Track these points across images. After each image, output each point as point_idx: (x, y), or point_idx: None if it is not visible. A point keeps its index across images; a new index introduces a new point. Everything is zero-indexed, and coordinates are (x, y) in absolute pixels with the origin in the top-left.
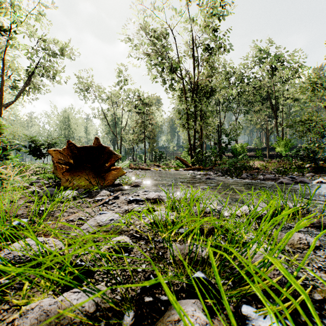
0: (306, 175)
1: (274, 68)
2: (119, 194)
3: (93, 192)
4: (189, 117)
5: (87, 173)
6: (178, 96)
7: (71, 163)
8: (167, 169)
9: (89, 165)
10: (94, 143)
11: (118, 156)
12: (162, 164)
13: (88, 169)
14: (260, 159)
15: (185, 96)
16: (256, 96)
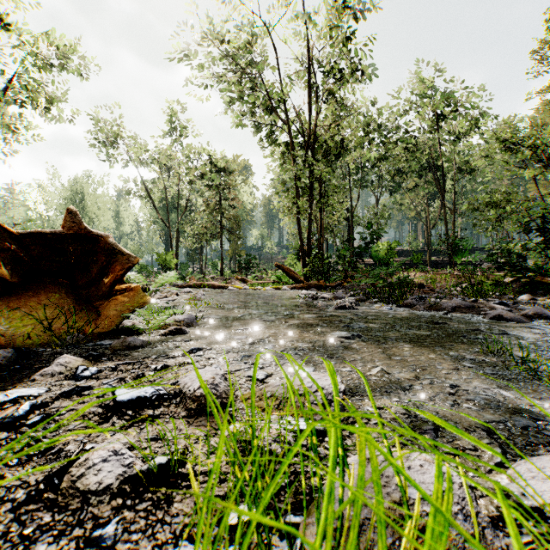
0: (518, 298)
1: (441, 115)
2: (107, 369)
3: (45, 356)
4: (299, 194)
5: (54, 301)
6: (280, 157)
7: (1, 277)
8: (260, 287)
9: (66, 280)
10: (66, 225)
11: (132, 258)
12: (251, 277)
13: (59, 292)
14: (419, 268)
15: (292, 154)
16: (412, 162)
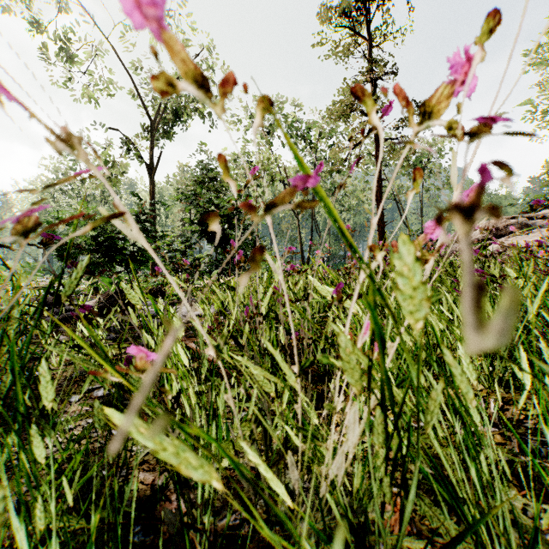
0: None
1: None
2: None
3: None
4: None
5: None
6: None
7: None
8: None
9: None
10: None
11: None
12: None
13: None
14: None
15: None
16: None
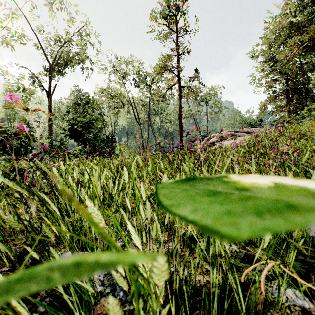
0: None
1: None
2: None
3: None
4: None
5: None
6: None
7: None
8: None
9: None
10: None
11: None
12: None
13: None
14: None
15: None
16: None
